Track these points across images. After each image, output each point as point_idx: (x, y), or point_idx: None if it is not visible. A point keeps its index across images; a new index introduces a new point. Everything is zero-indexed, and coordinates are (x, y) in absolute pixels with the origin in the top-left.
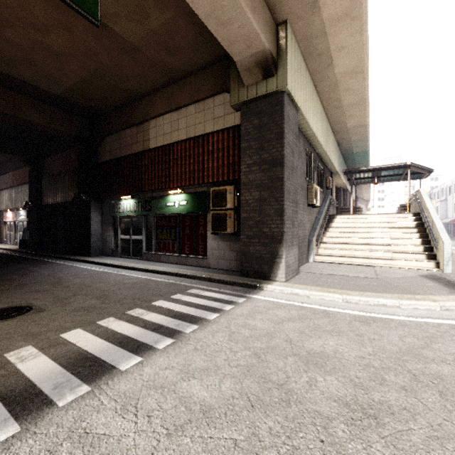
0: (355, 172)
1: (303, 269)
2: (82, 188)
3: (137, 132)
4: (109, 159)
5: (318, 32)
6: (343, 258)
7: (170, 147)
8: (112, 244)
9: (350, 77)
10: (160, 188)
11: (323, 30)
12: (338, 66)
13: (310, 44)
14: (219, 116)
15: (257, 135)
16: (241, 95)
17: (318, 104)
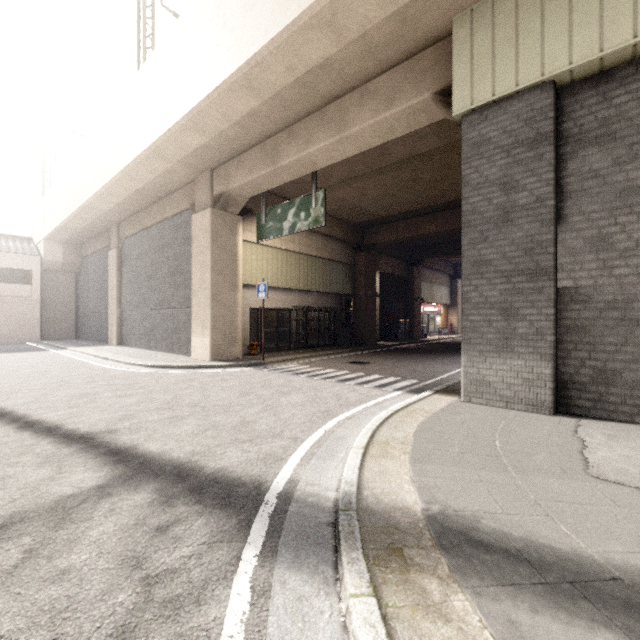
0: None
1: (615, 425)
2: None
3: None
4: None
5: None
6: None
7: None
8: None
9: None
10: None
11: None
12: None
13: None
14: None
15: None
16: None
17: None
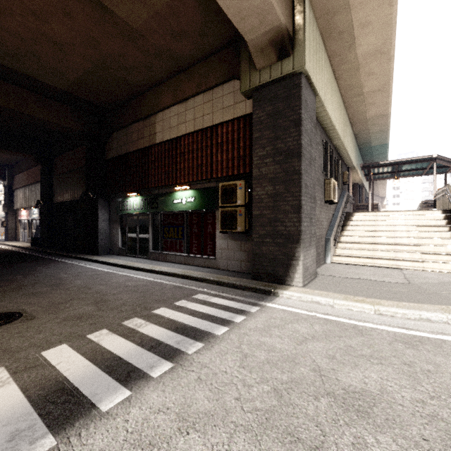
0: (373, 166)
1: (321, 272)
2: (89, 185)
3: (144, 127)
4: (116, 156)
5: (341, 5)
6: (364, 259)
7: (177, 141)
8: (119, 242)
9: (374, 58)
10: (166, 184)
11: (347, 2)
12: (360, 46)
13: (330, 20)
14: (228, 105)
15: (270, 123)
16: (253, 80)
17: (337, 92)
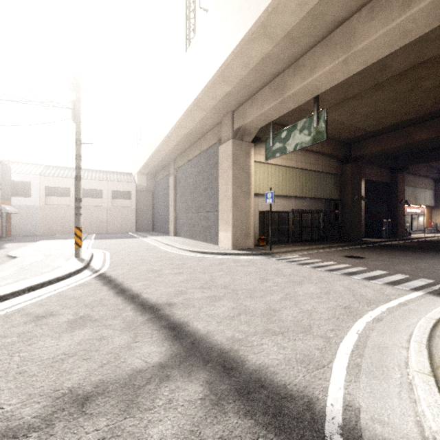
0: None
1: None
2: None
3: None
4: None
5: None
6: None
7: None
8: None
9: None
10: None
11: None
12: None
13: None
14: None
15: None
16: None
17: None
